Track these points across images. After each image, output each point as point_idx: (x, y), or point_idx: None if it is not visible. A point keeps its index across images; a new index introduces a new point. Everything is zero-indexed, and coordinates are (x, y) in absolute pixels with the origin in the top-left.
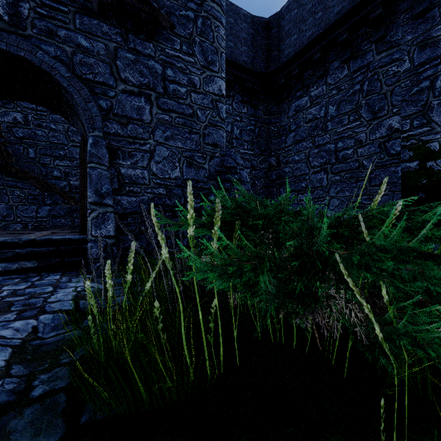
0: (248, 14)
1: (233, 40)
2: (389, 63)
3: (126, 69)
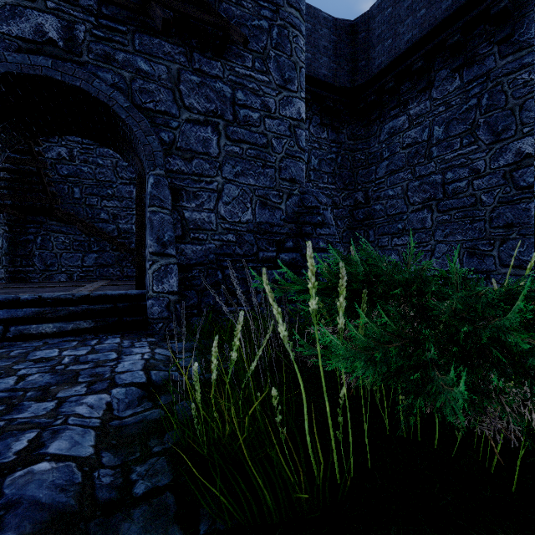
0: (329, 17)
1: (310, 51)
2: (518, 70)
3: (190, 94)
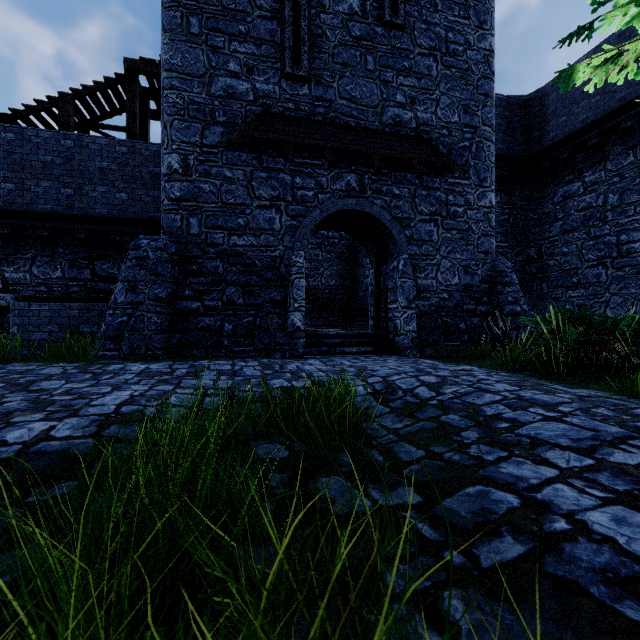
0: (503, 97)
1: None
2: None
3: (421, 203)
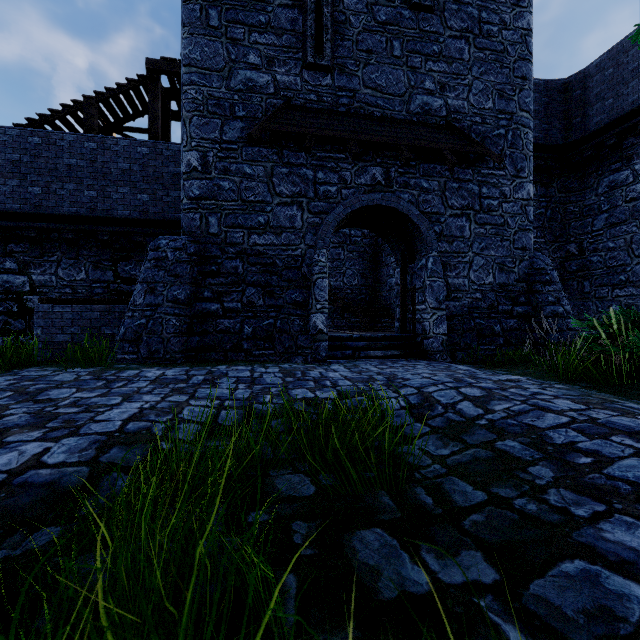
0: (540, 82)
1: None
2: None
3: (452, 197)
